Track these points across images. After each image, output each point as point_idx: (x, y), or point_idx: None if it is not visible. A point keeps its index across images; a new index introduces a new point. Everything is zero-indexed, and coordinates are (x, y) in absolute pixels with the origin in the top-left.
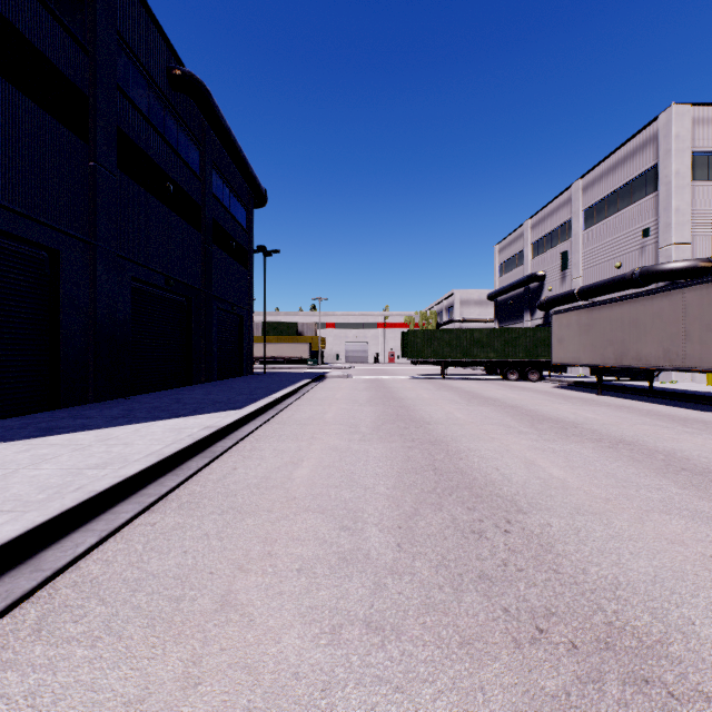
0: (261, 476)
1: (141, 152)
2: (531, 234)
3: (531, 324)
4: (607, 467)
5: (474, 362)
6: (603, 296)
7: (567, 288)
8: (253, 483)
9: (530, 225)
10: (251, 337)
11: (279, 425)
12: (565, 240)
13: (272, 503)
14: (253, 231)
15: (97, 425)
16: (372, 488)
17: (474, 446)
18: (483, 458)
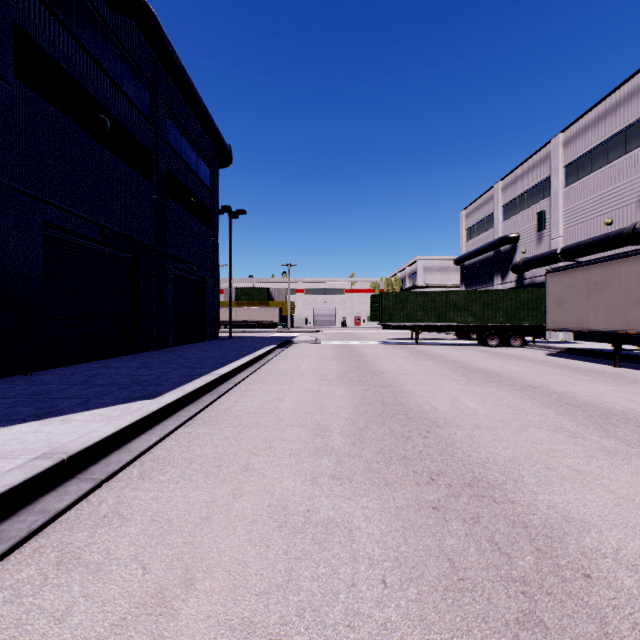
0: None
1: (61, 70)
2: (502, 196)
3: (502, 287)
4: None
5: (450, 326)
6: (589, 256)
7: (545, 249)
8: None
9: (500, 187)
10: (216, 300)
11: (205, 428)
12: (542, 200)
13: None
14: (217, 191)
15: None
16: None
17: (568, 505)
18: None
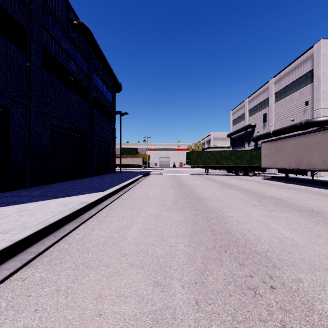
0: (107, 236)
1: (56, 61)
2: (248, 105)
3: (248, 148)
4: (315, 229)
5: (222, 166)
6: (284, 134)
7: (266, 131)
8: (101, 241)
9: (247, 101)
10: (114, 155)
11: (123, 200)
12: (265, 108)
13: (110, 259)
14: (115, 104)
15: (22, 201)
16: (175, 246)
17: (231, 214)
18: (238, 223)
